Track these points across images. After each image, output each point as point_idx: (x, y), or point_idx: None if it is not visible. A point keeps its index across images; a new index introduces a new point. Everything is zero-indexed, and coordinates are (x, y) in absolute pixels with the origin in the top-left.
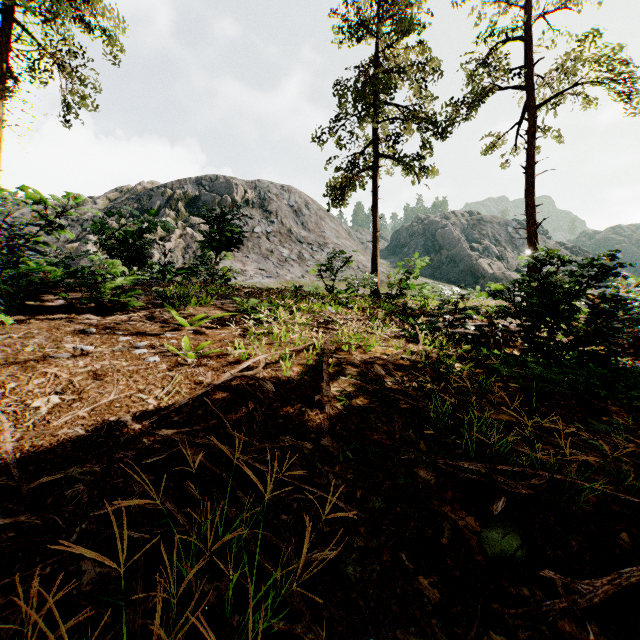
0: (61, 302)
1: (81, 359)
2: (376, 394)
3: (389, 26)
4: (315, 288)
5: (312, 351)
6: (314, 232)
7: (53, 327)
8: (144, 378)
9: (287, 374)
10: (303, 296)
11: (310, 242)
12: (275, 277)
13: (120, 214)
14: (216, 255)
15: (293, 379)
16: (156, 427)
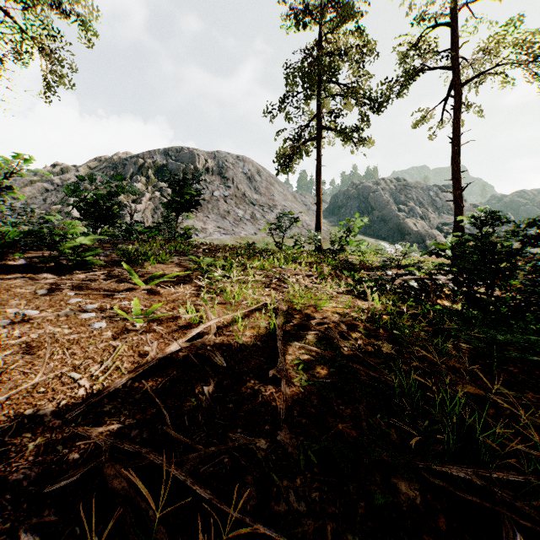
0: (23, 261)
1: (19, 327)
2: (333, 363)
3: (331, 13)
4: (266, 244)
5: (265, 311)
6: (265, 195)
7: (4, 288)
8: (83, 350)
9: (239, 340)
10: (255, 252)
11: (261, 204)
12: (231, 234)
13: (90, 178)
14: (177, 215)
15: (245, 346)
16: (80, 423)
